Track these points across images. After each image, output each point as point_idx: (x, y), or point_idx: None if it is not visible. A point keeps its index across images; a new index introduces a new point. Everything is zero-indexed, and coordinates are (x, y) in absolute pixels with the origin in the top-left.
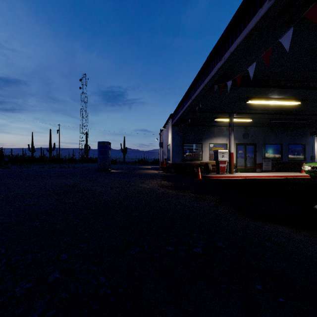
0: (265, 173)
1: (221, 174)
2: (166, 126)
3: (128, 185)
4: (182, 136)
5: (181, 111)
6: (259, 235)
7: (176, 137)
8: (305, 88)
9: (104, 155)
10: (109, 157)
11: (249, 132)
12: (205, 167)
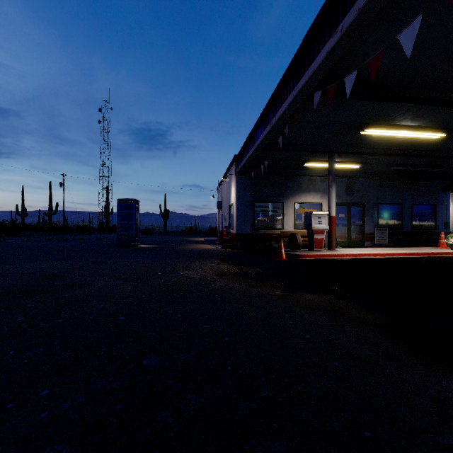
0: (384, 248)
1: (316, 250)
2: (227, 175)
3: (158, 274)
4: (252, 191)
5: (252, 148)
6: None
7: (242, 193)
8: None
9: (128, 220)
10: (136, 224)
11: (355, 185)
12: (290, 239)
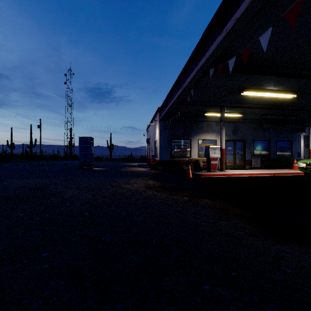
0: (257, 170)
1: (212, 171)
2: (153, 121)
3: (108, 187)
4: (170, 131)
5: (170, 103)
6: (309, 280)
7: (163, 133)
8: (306, 78)
9: (86, 151)
10: (91, 154)
11: (239, 127)
12: (195, 164)
